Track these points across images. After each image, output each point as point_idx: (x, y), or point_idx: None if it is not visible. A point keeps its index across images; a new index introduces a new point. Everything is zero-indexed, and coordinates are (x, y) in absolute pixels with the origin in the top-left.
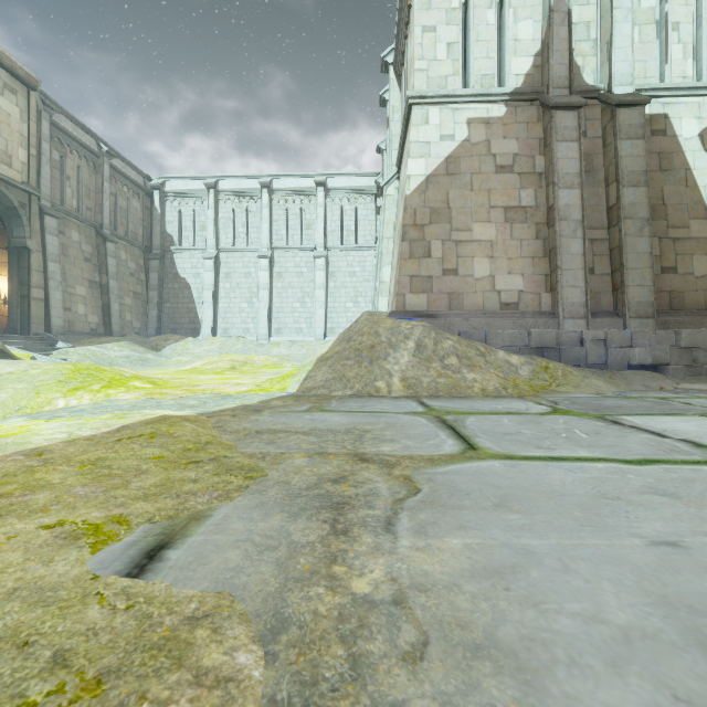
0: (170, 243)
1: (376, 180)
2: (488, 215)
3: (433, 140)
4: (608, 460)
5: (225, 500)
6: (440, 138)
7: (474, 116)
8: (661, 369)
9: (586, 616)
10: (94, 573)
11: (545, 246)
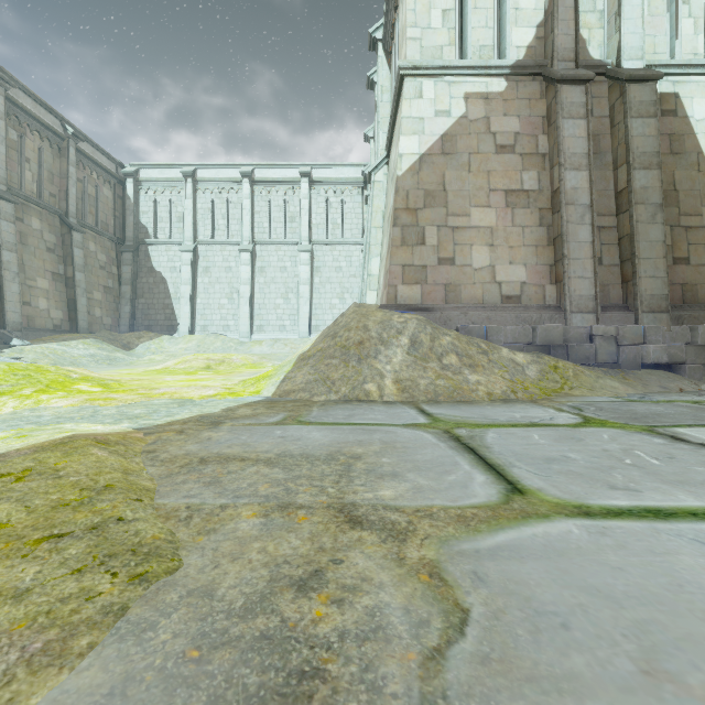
0: (145, 235)
1: (363, 171)
2: (488, 199)
3: (427, 116)
4: None
5: (47, 671)
6: (435, 114)
7: (472, 90)
8: (676, 368)
9: None
10: None
11: (549, 234)
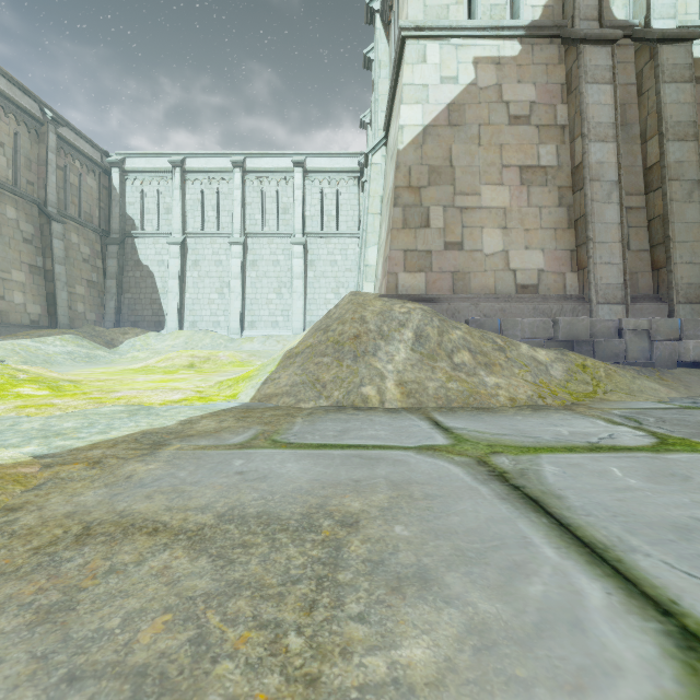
0: (131, 227)
1: (359, 161)
2: (500, 176)
3: (432, 83)
4: None
5: None
6: (440, 80)
7: (482, 54)
8: None
9: None
10: None
11: (569, 215)
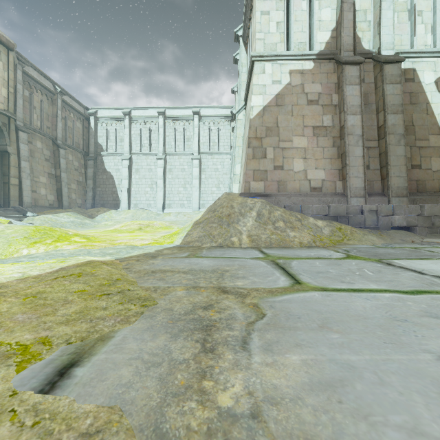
0: (101, 150)
1: (231, 111)
2: (303, 132)
3: (268, 84)
4: (391, 291)
5: (125, 324)
6: (272, 82)
7: (293, 68)
8: (411, 229)
9: (408, 429)
10: (13, 390)
11: (338, 151)
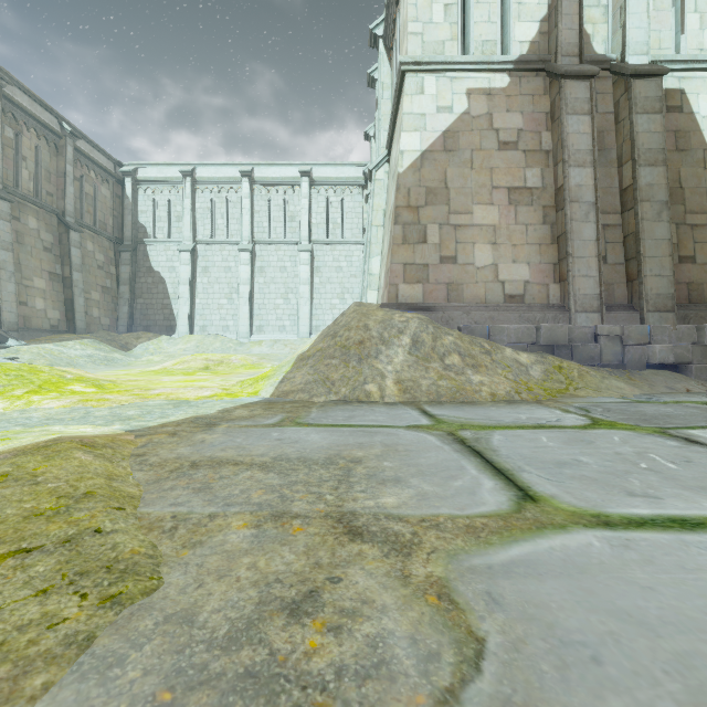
0: (143, 234)
1: (363, 171)
2: (491, 197)
3: (429, 112)
4: None
5: None
6: (436, 110)
7: (474, 86)
8: (682, 369)
9: None
10: None
11: (553, 232)
